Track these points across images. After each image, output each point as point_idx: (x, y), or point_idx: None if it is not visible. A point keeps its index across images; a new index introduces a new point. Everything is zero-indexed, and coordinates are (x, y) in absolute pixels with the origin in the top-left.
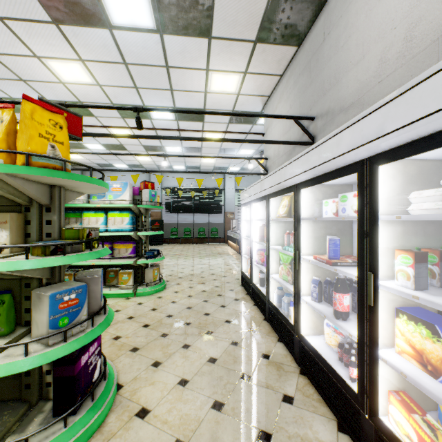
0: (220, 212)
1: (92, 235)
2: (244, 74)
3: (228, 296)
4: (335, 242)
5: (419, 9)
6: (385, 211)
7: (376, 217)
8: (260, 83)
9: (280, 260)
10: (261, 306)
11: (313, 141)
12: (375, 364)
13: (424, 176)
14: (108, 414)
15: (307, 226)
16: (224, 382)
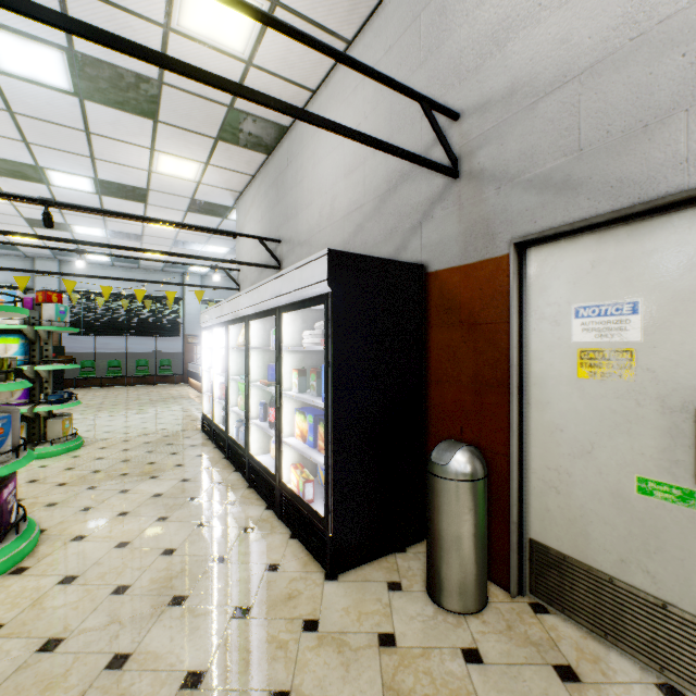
0: (177, 334)
1: (13, 366)
2: (205, 164)
3: (183, 444)
4: (273, 367)
5: (336, 188)
6: (290, 344)
7: (281, 348)
8: (228, 178)
9: (240, 391)
10: (222, 447)
11: (280, 266)
12: (280, 447)
13: (317, 320)
14: (36, 547)
15: (258, 354)
16: (171, 505)
